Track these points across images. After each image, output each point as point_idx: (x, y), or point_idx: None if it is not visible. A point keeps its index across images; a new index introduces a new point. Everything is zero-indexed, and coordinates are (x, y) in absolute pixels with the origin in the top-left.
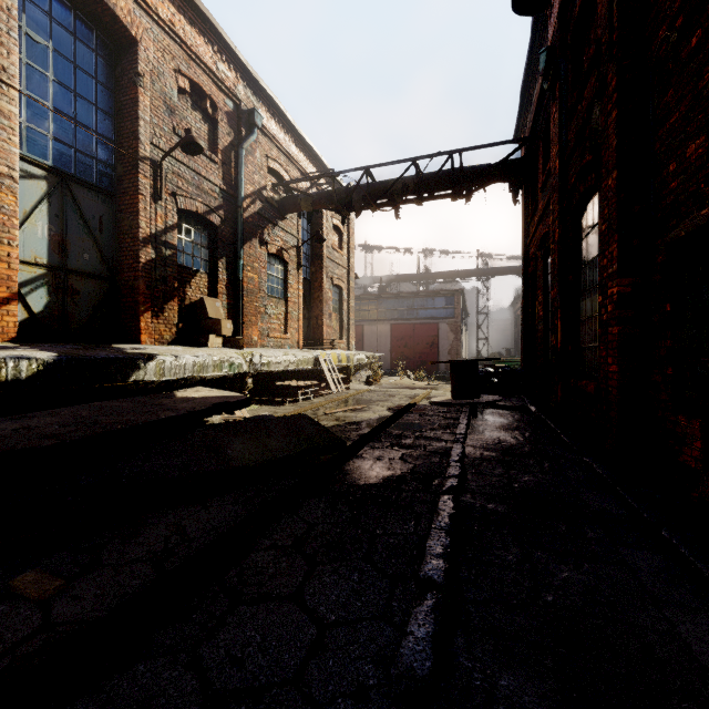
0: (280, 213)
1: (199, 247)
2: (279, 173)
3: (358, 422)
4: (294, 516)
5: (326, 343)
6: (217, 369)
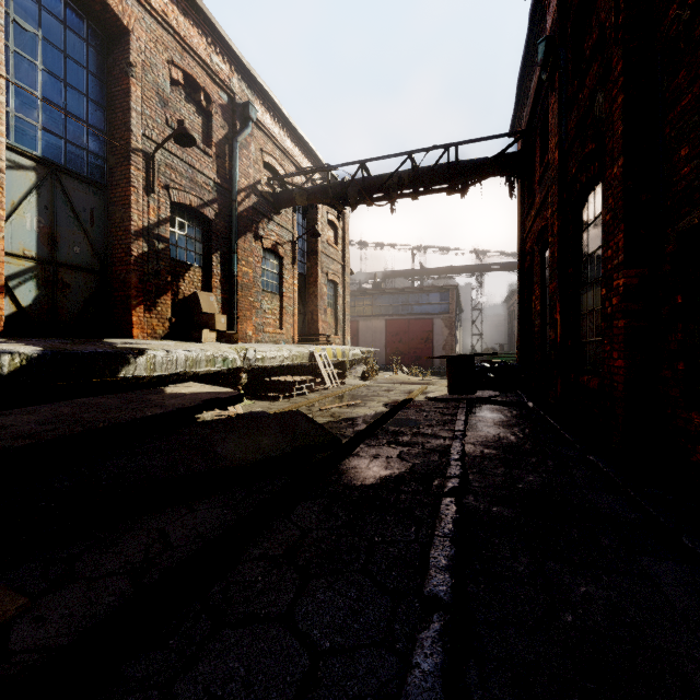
0: (275, 207)
1: (193, 241)
2: (274, 167)
3: (354, 418)
4: (286, 521)
5: (321, 339)
6: (210, 364)
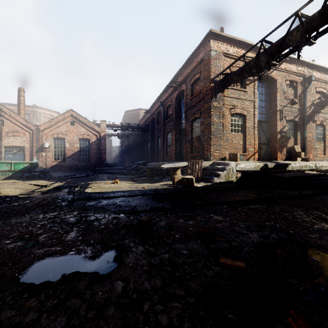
0: (321, 107)
1: (291, 129)
2: (321, 91)
3: None
4: None
5: None
6: (305, 167)
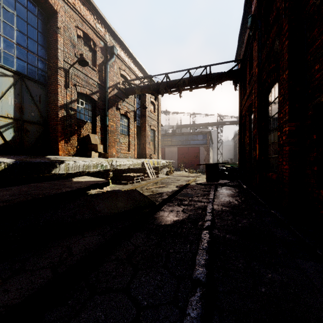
0: (126, 95)
1: (87, 110)
2: (125, 76)
3: (162, 193)
4: (128, 242)
5: (147, 156)
6: (95, 167)
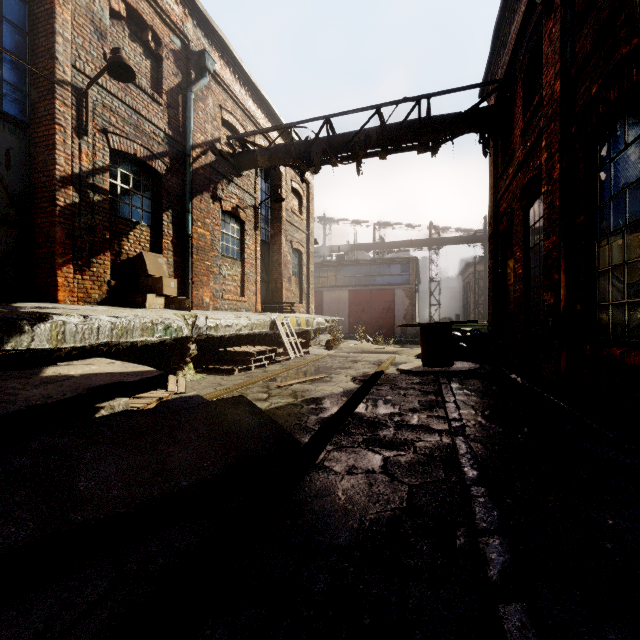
0: (236, 169)
1: (140, 197)
2: (235, 127)
3: (318, 399)
4: None
5: (285, 307)
6: (147, 333)
